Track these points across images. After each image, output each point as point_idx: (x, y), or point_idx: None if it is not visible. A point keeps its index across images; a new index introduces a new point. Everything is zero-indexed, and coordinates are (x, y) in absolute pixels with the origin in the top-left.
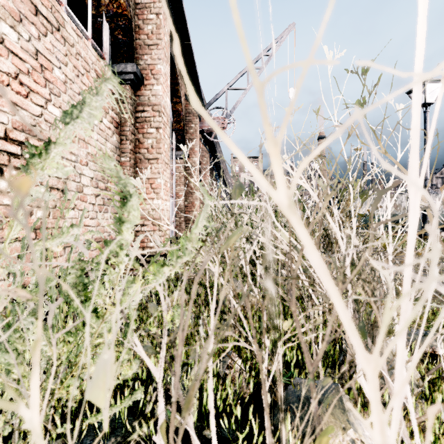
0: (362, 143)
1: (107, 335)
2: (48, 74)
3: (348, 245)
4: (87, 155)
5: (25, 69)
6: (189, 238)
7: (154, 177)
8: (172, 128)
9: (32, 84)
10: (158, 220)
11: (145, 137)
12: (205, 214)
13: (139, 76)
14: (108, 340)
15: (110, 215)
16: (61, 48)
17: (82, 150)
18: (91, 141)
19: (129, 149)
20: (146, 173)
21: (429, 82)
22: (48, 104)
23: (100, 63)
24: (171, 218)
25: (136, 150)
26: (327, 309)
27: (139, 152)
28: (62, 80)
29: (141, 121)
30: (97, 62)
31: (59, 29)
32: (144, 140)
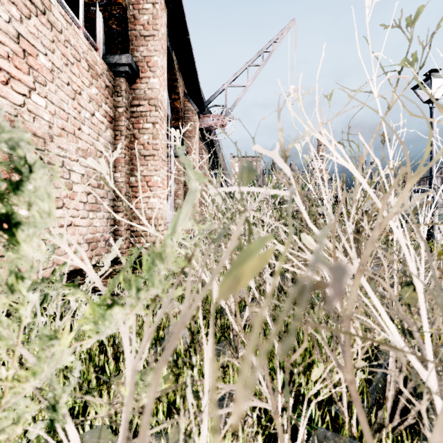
0: (412, 114)
1: (14, 428)
2: (32, 60)
3: (417, 259)
4: (77, 150)
5: (4, 53)
6: (159, 253)
7: (150, 174)
8: (170, 126)
9: (13, 71)
10: (154, 219)
11: (141, 133)
12: (189, 208)
13: (134, 68)
14: (71, 379)
15: (103, 214)
16: (47, 34)
17: (72, 144)
18: (81, 135)
19: (124, 145)
20: (114, 153)
21: (435, 77)
22: (32, 93)
23: (92, 53)
24: (169, 217)
25: (131, 147)
26: None
27: (134, 149)
28: (49, 68)
29: (137, 115)
30: (89, 51)
31: (45, 12)
32: (140, 136)
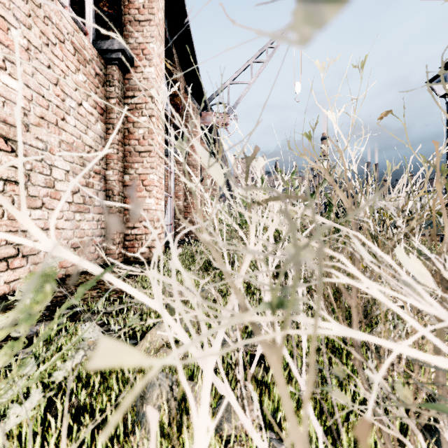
0: None
1: None
2: (2, 35)
3: None
4: (60, 142)
5: None
6: None
7: (146, 172)
8: (170, 123)
9: None
10: (151, 221)
11: (135, 127)
12: None
13: (127, 55)
14: None
15: (93, 216)
16: (21, 6)
17: (54, 136)
18: (66, 126)
19: (116, 140)
20: None
21: None
22: (2, 73)
23: (80, 35)
24: (169, 219)
25: (125, 142)
26: (395, 367)
27: (128, 144)
28: (24, 45)
29: (131, 108)
30: (75, 32)
31: None
32: (135, 130)
